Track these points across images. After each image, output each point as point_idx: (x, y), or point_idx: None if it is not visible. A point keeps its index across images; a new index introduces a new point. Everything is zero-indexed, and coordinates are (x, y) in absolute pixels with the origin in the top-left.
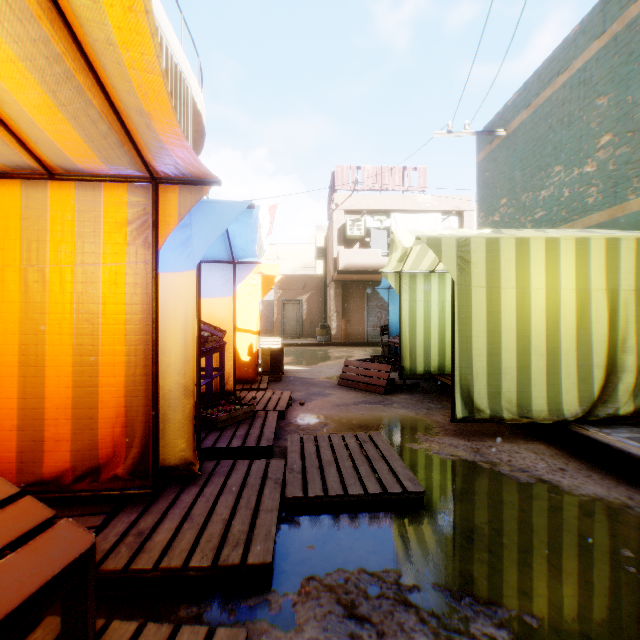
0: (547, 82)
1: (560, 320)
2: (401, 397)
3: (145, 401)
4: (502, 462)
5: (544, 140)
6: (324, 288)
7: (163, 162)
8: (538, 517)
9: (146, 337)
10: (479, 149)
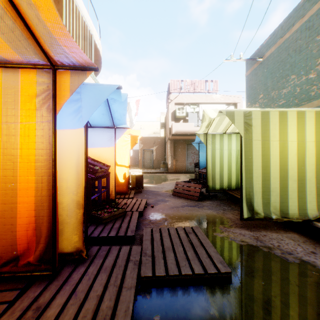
0: (286, 30)
1: (305, 160)
2: (207, 202)
3: (48, 213)
4: (274, 246)
5: (285, 61)
6: (164, 143)
7: (56, 52)
8: (309, 291)
9: (49, 171)
10: (247, 69)
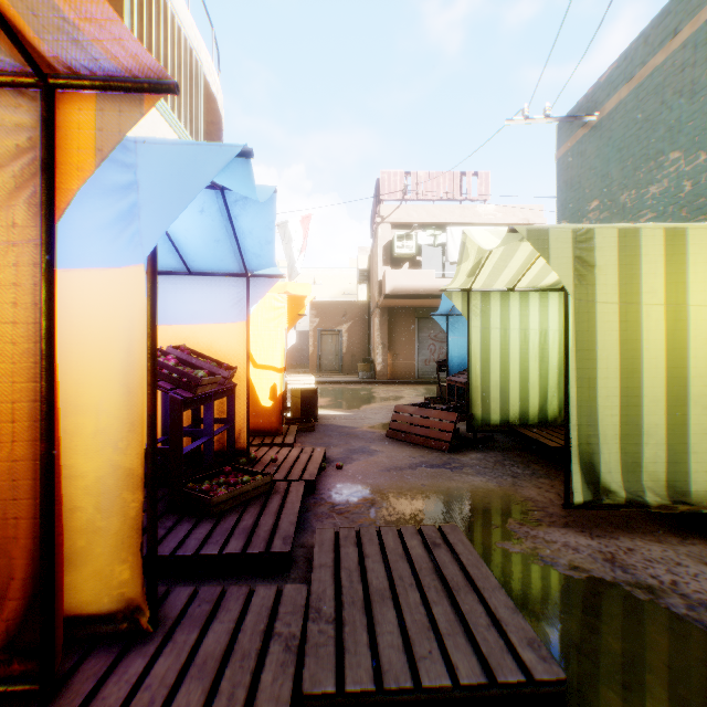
0: (658, 45)
1: None
2: (472, 456)
3: (33, 508)
4: (663, 585)
5: (653, 120)
6: (367, 317)
7: (40, 22)
8: None
9: (35, 386)
10: (559, 142)
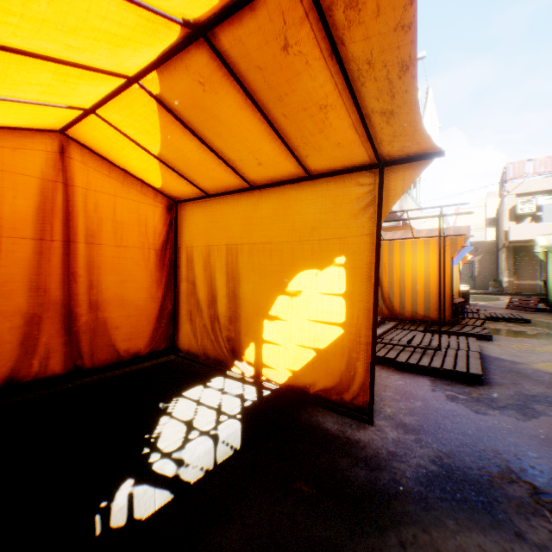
0: None
1: None
2: (543, 313)
3: None
4: None
5: None
6: (494, 251)
7: None
8: None
9: None
10: None
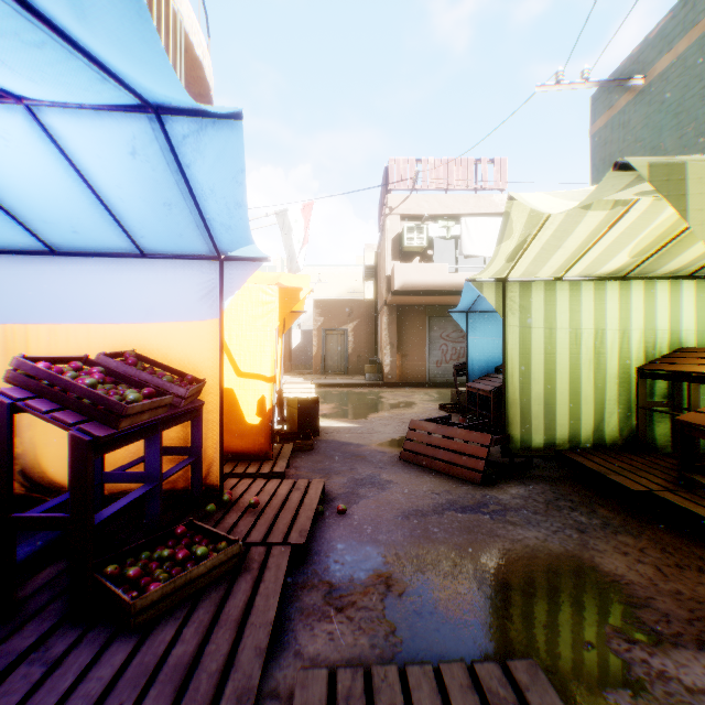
0: None
1: None
2: (513, 493)
3: None
4: None
5: None
6: (374, 315)
7: None
8: None
9: None
10: (595, 115)
